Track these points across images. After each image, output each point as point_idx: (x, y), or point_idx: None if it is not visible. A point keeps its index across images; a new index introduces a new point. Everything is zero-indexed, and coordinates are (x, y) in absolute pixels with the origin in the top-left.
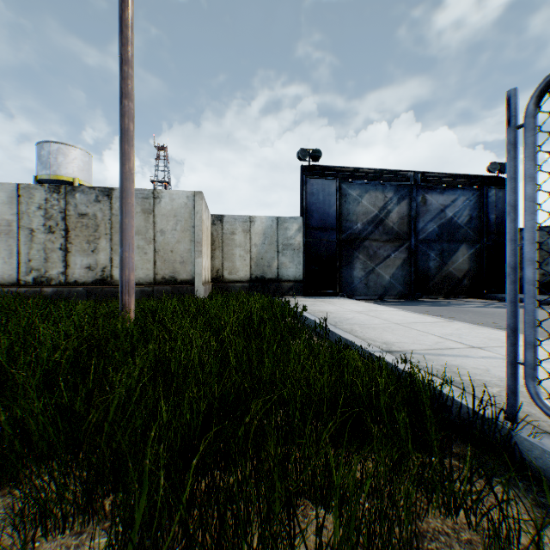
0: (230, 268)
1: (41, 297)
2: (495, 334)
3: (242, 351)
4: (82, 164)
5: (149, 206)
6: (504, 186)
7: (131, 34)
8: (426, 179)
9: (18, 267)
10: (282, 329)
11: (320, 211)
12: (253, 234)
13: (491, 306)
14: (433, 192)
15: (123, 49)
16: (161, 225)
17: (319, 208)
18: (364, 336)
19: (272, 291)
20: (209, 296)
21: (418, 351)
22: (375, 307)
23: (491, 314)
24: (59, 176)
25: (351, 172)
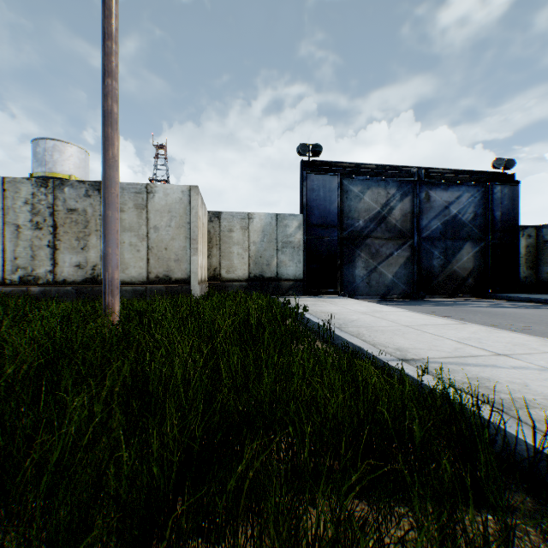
0: (228, 267)
1: (27, 297)
2: (517, 339)
3: (237, 361)
4: (78, 161)
5: (142, 201)
6: (510, 183)
7: (115, 6)
8: (430, 175)
9: (3, 265)
10: (282, 333)
11: (321, 208)
12: (252, 231)
13: (499, 306)
14: (437, 188)
15: (106, 22)
16: (154, 221)
17: (319, 205)
18: (374, 341)
19: (271, 291)
20: (205, 296)
21: (438, 359)
22: (380, 307)
23: (502, 315)
24: (55, 173)
25: (353, 167)
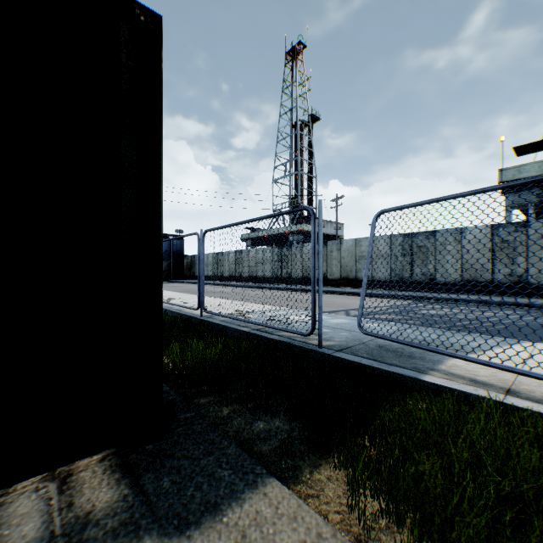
0: None
1: None
2: None
3: None
4: None
5: None
6: (180, 239)
7: None
8: None
9: None
10: None
11: None
12: None
13: None
14: None
15: None
16: None
17: None
18: None
19: None
20: None
21: None
22: None
23: None
24: None
25: None
